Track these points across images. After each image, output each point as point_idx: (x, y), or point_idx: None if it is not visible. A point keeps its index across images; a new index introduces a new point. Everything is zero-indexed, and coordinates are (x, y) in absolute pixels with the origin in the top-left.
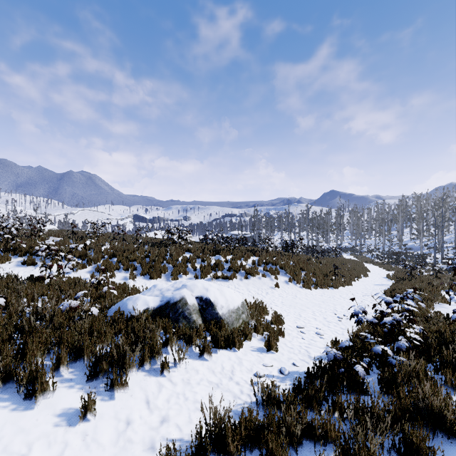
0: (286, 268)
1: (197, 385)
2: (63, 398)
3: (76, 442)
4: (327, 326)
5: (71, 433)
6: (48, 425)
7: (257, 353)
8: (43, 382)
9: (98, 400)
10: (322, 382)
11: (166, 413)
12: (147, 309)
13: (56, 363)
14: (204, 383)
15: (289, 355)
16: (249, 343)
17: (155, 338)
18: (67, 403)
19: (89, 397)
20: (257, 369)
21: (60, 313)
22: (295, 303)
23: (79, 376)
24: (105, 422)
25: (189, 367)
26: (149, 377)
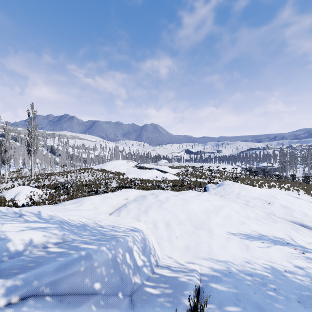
0: (303, 189)
1: None
2: None
3: None
4: None
5: None
6: None
7: None
8: None
9: None
10: None
11: None
12: None
13: None
14: None
15: None
16: None
17: None
18: None
19: None
20: None
21: None
22: None
23: None
24: None
25: None
26: None
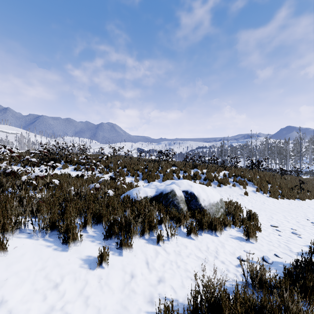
0: (253, 180)
1: (186, 257)
2: (87, 248)
3: (93, 282)
4: (302, 228)
5: (90, 274)
6: (75, 265)
7: (237, 241)
8: (74, 233)
9: (111, 254)
10: None
11: (162, 275)
12: (146, 197)
13: (84, 222)
14: (193, 257)
15: (269, 247)
16: (229, 232)
17: (152, 215)
18: (89, 252)
19: (104, 249)
20: (239, 254)
21: (91, 195)
22: (264, 208)
23: (99, 235)
24: (115, 272)
25: (179, 242)
26: (148, 244)
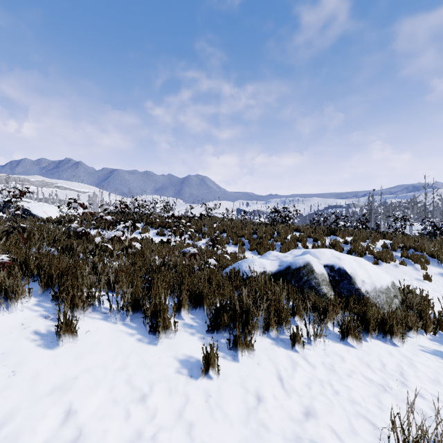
0: (440, 256)
1: (347, 378)
2: (184, 343)
3: (198, 400)
4: None
5: (192, 387)
6: (169, 368)
7: (436, 358)
8: (165, 319)
9: (220, 356)
10: None
11: (309, 404)
12: (265, 272)
13: (178, 303)
14: (359, 378)
15: None
16: (415, 340)
17: (281, 301)
18: (188, 349)
19: (211, 348)
20: None
21: (182, 266)
22: None
23: (199, 324)
24: (230, 387)
25: (329, 349)
26: (277, 347)
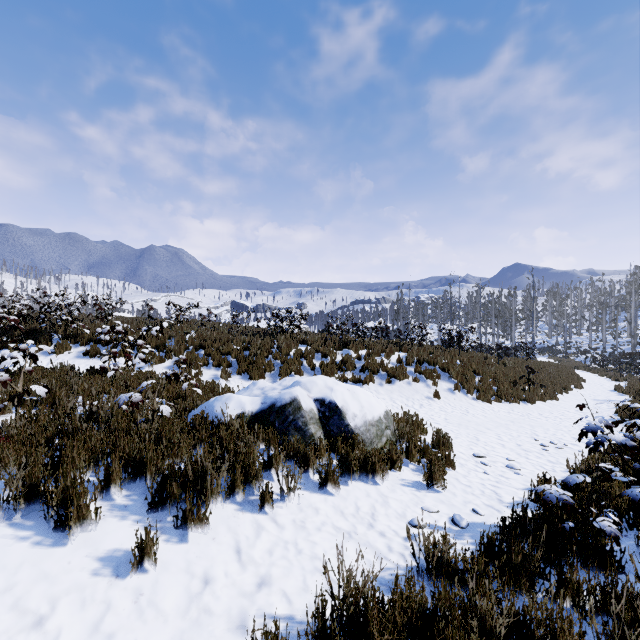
0: (451, 369)
1: (316, 532)
2: (110, 533)
3: (124, 603)
4: (524, 457)
5: (118, 589)
6: (84, 573)
7: (412, 490)
8: (81, 506)
9: (163, 540)
10: (532, 543)
11: (266, 572)
12: (242, 414)
13: (105, 479)
14: (328, 530)
15: (466, 497)
16: (398, 474)
17: (252, 454)
18: (116, 541)
19: (147, 534)
20: (413, 514)
21: (122, 415)
22: (466, 421)
23: (137, 502)
24: (171, 577)
25: (305, 503)
26: (243, 512)
